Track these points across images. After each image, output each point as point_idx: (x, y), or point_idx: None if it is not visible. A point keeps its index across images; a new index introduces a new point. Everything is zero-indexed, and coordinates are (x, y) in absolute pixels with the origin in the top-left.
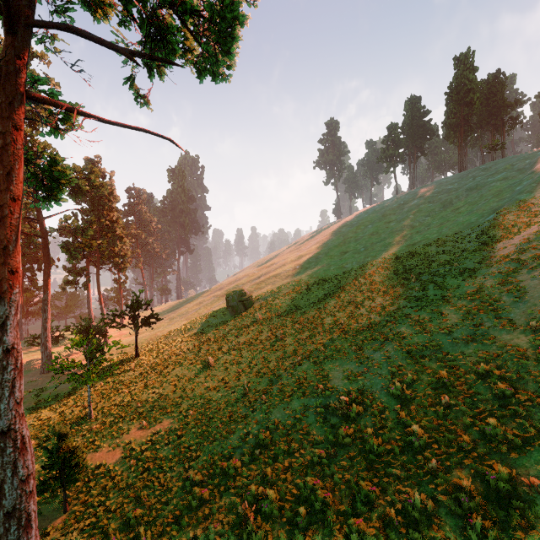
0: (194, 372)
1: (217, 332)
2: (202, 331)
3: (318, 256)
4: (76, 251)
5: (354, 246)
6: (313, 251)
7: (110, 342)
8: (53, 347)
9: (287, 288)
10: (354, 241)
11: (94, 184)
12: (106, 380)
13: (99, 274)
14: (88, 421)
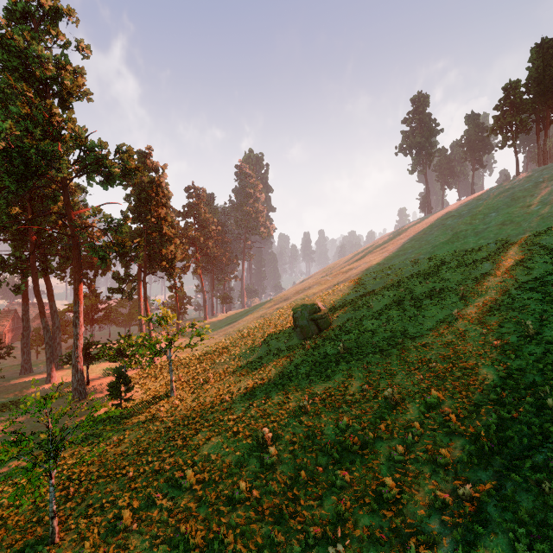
0: (238, 454)
1: (280, 365)
2: (260, 360)
3: (418, 257)
4: (105, 251)
5: (476, 242)
6: (408, 251)
7: (157, 361)
8: (102, 362)
9: (379, 303)
10: (473, 235)
11: (128, 167)
12: (124, 434)
13: (155, 281)
14: (44, 550)
